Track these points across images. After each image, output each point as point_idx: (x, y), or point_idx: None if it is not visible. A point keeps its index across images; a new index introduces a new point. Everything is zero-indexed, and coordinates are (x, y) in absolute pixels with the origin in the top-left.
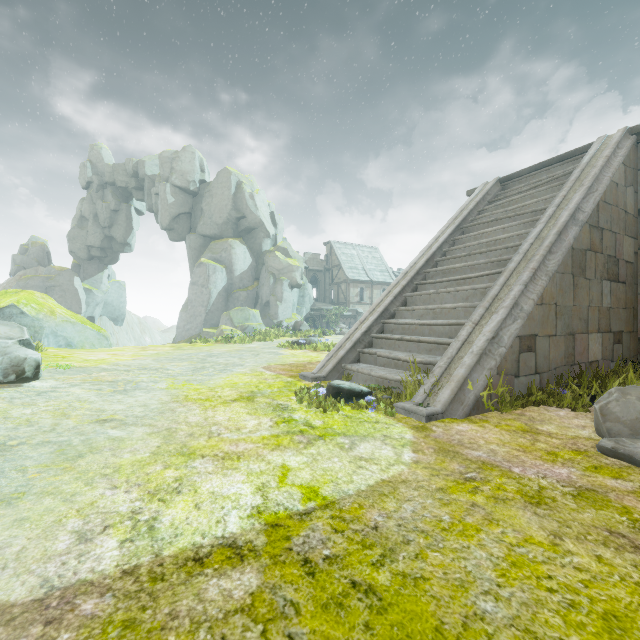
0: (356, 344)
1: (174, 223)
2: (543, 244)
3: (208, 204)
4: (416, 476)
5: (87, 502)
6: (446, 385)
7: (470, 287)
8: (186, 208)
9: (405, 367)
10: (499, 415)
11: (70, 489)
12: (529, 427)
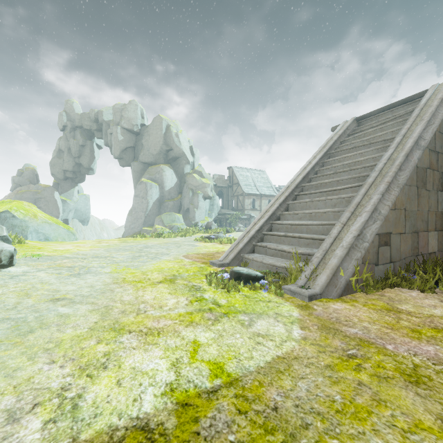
0: (251, 239)
1: (123, 154)
2: (394, 163)
3: (146, 141)
4: (306, 352)
5: (25, 377)
6: (322, 272)
7: (337, 196)
8: (131, 143)
9: (289, 257)
10: (364, 295)
11: (14, 364)
12: (391, 306)
